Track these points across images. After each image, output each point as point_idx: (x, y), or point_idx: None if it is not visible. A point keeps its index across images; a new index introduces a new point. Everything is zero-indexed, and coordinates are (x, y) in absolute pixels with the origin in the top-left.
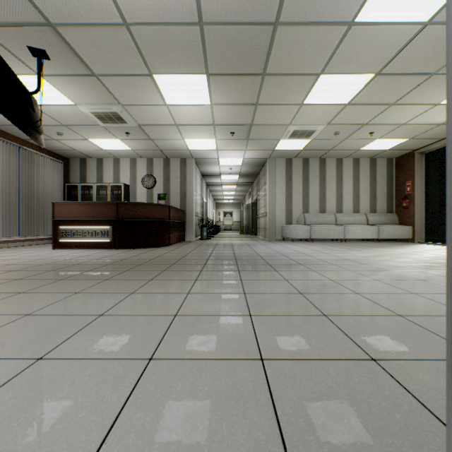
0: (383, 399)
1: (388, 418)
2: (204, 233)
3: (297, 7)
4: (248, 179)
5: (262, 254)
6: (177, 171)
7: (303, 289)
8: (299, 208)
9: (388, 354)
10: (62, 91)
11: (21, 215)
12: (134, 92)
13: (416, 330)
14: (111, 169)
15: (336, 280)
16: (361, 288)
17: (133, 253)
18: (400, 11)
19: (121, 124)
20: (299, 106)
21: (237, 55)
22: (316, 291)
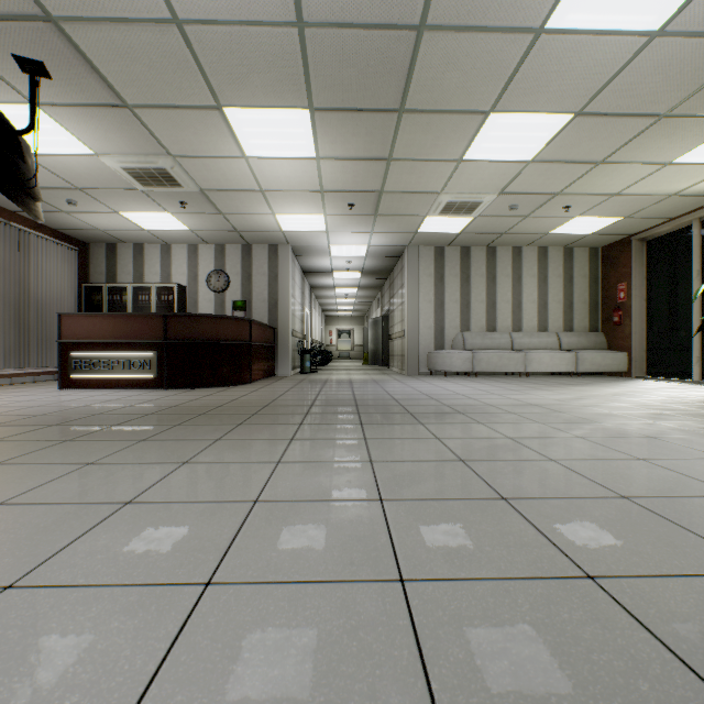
0: (615, 653)
1: (628, 691)
2: (306, 363)
3: (455, 1)
4: (377, 278)
5: (398, 397)
6: (264, 266)
7: (465, 453)
8: (456, 324)
9: (614, 567)
10: (73, 132)
11: (7, 335)
12: (193, 135)
13: (653, 522)
14: (158, 261)
15: (517, 439)
16: (557, 451)
17: (192, 395)
18: (615, 13)
19: (173, 188)
20: (456, 163)
21: (359, 78)
22: (487, 457)
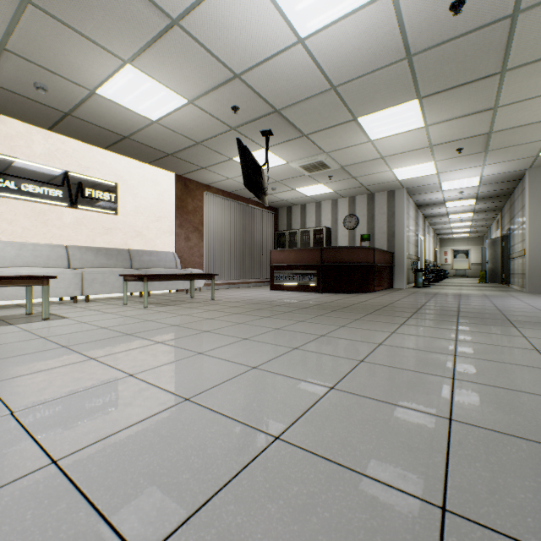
0: None
1: None
2: (419, 279)
3: None
4: (493, 201)
5: (503, 308)
6: (383, 207)
7: None
8: None
9: None
10: (279, 155)
11: (246, 262)
12: (338, 139)
13: None
14: (313, 214)
15: None
16: None
17: (337, 297)
18: None
19: (324, 170)
20: None
21: (458, 66)
22: None
